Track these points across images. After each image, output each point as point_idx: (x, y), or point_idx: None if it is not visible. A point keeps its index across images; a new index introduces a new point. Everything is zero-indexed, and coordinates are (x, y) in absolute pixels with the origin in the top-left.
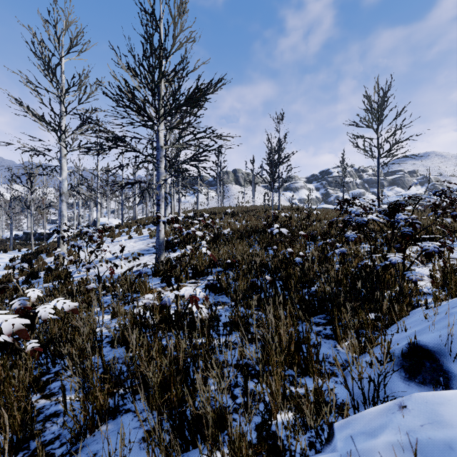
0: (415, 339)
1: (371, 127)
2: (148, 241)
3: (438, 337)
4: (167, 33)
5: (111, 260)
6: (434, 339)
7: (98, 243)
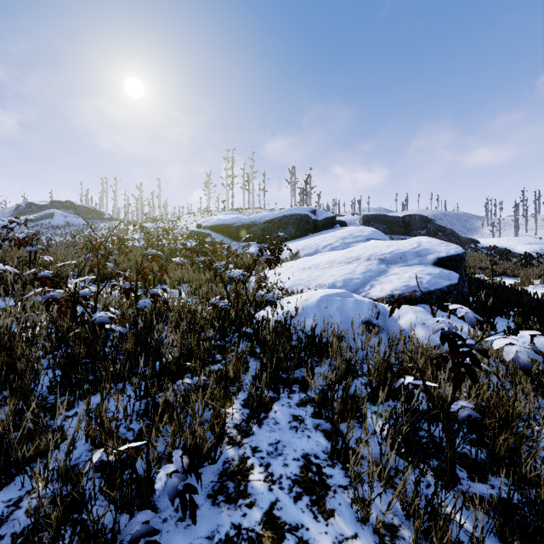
0: (360, 321)
1: None
2: None
3: (365, 314)
4: None
5: None
6: (365, 316)
7: None
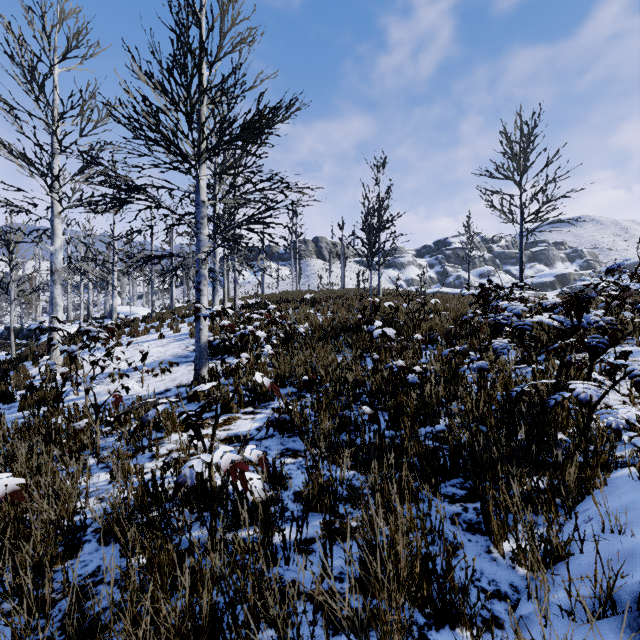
0: None
1: (512, 178)
2: (188, 342)
3: None
4: (211, 26)
5: (127, 374)
6: None
7: (107, 348)
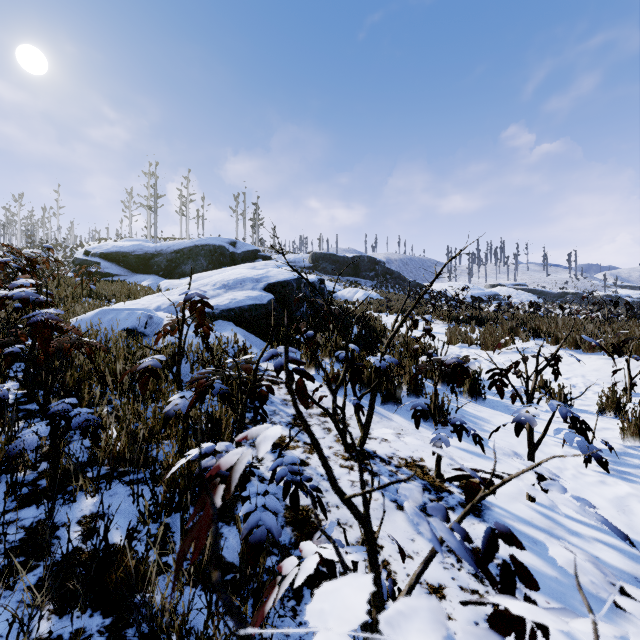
0: (122, 328)
1: None
2: None
3: (131, 323)
4: None
5: None
6: (130, 325)
7: None
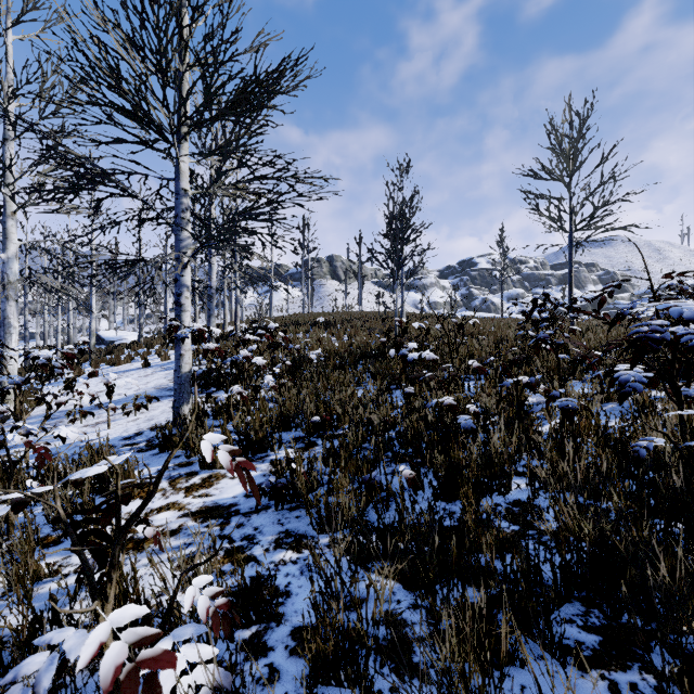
0: None
1: (561, 178)
2: None
3: None
4: None
5: (91, 412)
6: None
7: (67, 379)
